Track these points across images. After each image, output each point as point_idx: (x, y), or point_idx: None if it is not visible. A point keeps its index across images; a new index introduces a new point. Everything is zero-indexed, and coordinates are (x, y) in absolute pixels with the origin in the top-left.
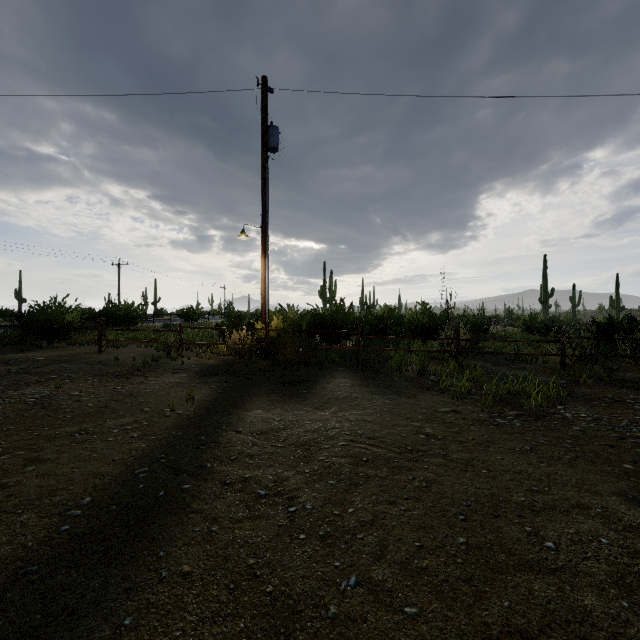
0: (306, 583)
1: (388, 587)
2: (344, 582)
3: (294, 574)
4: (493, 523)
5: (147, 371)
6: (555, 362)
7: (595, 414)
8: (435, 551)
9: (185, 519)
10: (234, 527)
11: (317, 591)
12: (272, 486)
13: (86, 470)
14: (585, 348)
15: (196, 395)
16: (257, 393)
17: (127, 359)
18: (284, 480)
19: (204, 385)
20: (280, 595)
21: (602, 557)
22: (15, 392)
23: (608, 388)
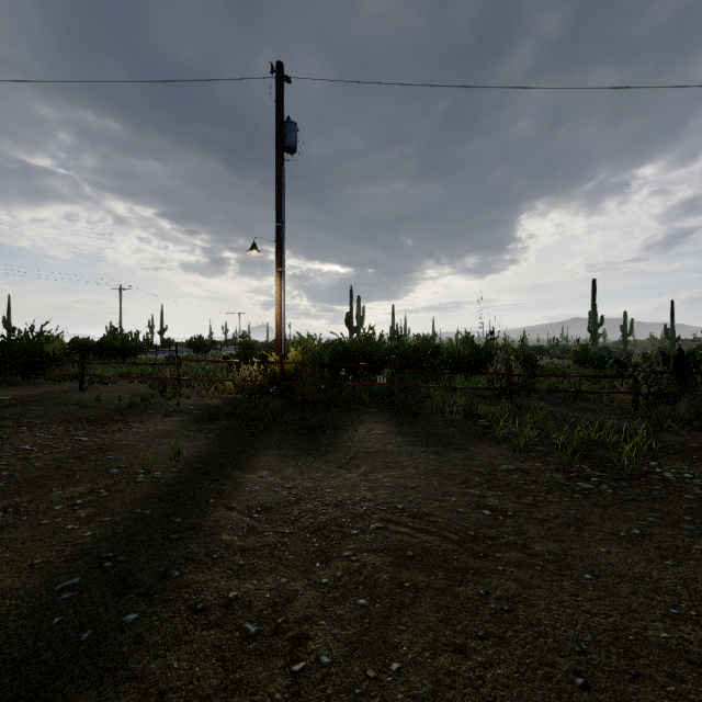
0: None
1: None
2: None
3: None
4: (635, 695)
5: (131, 415)
6: (625, 401)
7: None
8: None
9: (110, 698)
10: None
11: None
12: (269, 614)
13: None
14: (664, 385)
15: (185, 448)
16: (265, 445)
17: (112, 399)
18: (289, 600)
19: (199, 434)
20: None
21: None
22: None
23: (699, 435)
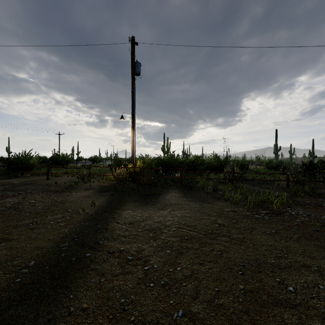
0: (153, 314)
1: (201, 317)
2: (175, 314)
3: (147, 309)
4: (258, 276)
5: (71, 189)
6: (283, 184)
7: (307, 212)
8: (227, 294)
9: (86, 274)
10: (113, 279)
11: (160, 320)
12: (135, 254)
13: (33, 245)
14: (299, 177)
15: (96, 202)
16: (129, 201)
17: (61, 183)
18: (142, 250)
19: (101, 197)
20: (138, 322)
21: (321, 297)
22: (0, 201)
23: (312, 198)
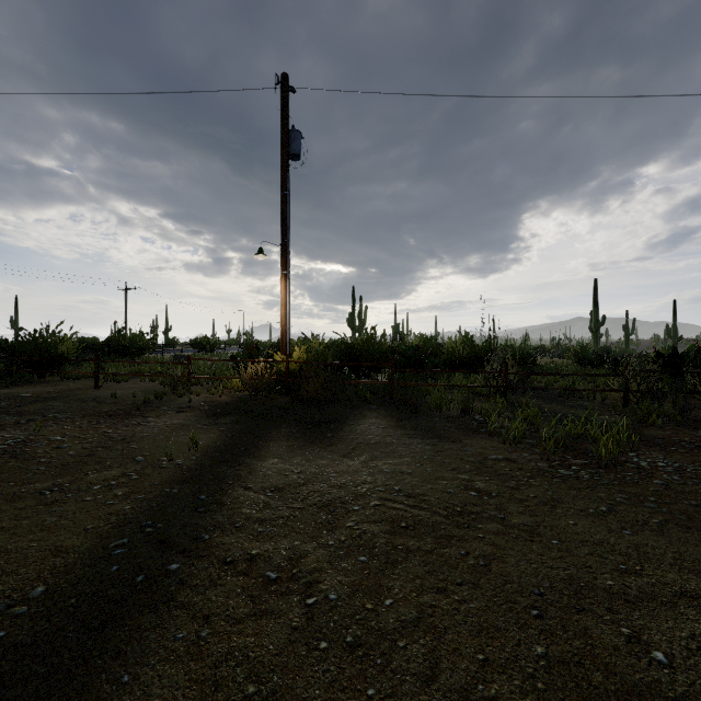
0: None
1: None
2: None
3: None
4: (578, 621)
5: (147, 410)
6: (616, 399)
7: (675, 463)
8: (505, 669)
9: (166, 619)
10: (231, 631)
11: None
12: (286, 566)
13: (47, 544)
14: (652, 383)
15: (201, 440)
16: (274, 437)
17: (126, 396)
18: (302, 557)
19: (212, 427)
20: None
21: None
22: None
23: (682, 430)
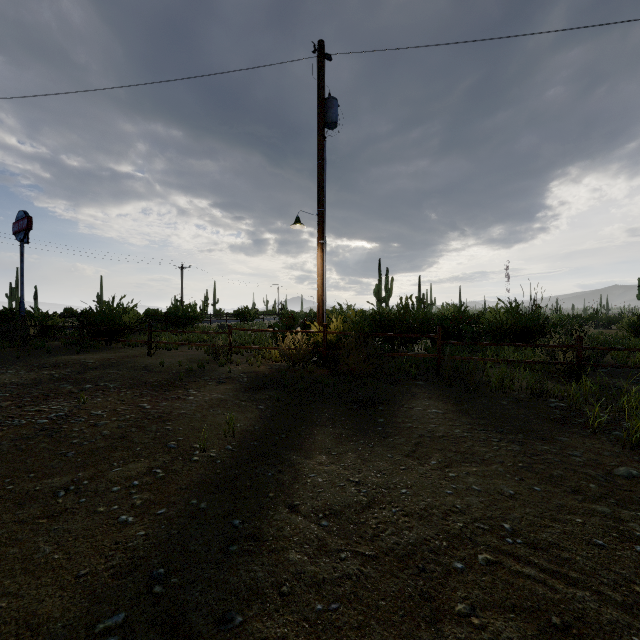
0: None
1: None
2: None
3: None
4: None
5: (189, 381)
6: None
7: None
8: None
9: None
10: None
11: None
12: None
13: (19, 606)
14: None
15: (239, 421)
16: (317, 420)
17: (173, 364)
18: None
19: (250, 404)
20: None
21: None
22: (34, 408)
23: None
